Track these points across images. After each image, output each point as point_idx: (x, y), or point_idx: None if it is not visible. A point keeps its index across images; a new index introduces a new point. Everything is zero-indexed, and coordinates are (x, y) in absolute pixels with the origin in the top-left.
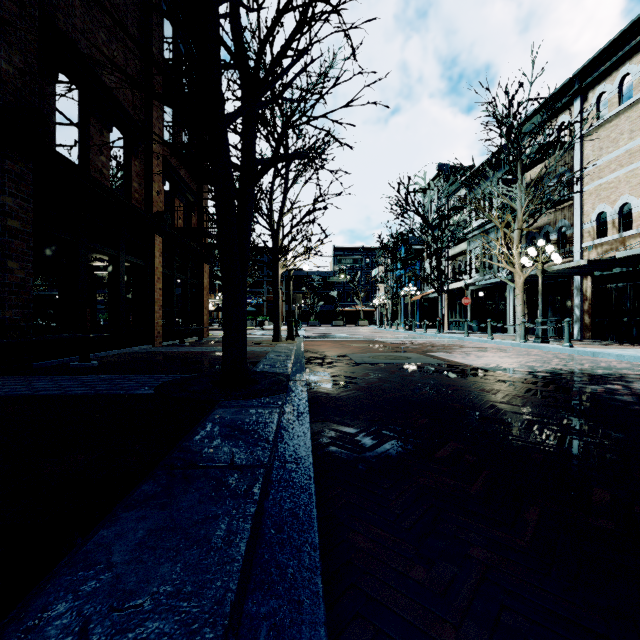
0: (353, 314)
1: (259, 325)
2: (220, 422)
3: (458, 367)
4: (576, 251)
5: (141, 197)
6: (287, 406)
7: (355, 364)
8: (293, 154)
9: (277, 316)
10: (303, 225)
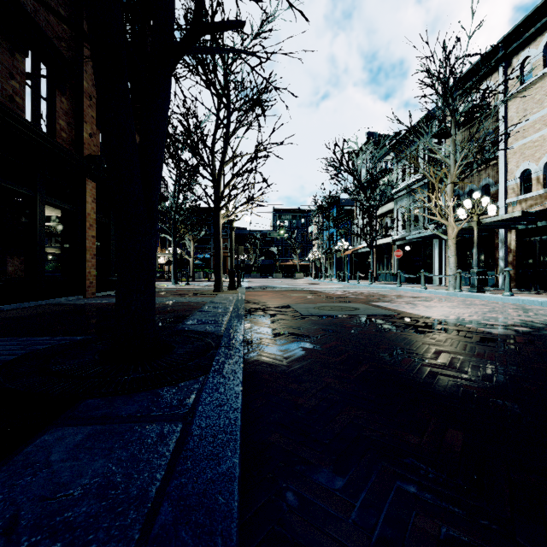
0: (290, 268)
1: (206, 277)
2: (6, 498)
3: (417, 320)
4: (500, 207)
5: (70, 137)
6: (199, 417)
7: (301, 317)
8: (227, 50)
9: (218, 266)
10: (244, 173)
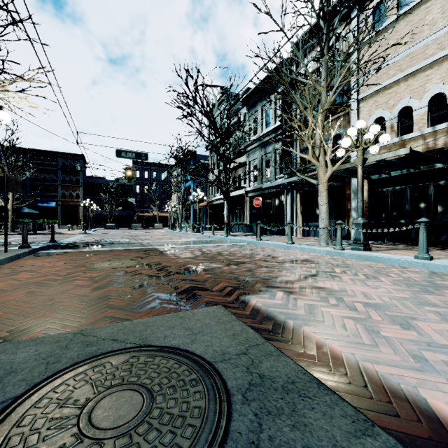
0: (151, 218)
1: (38, 229)
2: None
3: None
4: (353, 156)
5: None
6: None
7: None
8: None
9: None
10: None
